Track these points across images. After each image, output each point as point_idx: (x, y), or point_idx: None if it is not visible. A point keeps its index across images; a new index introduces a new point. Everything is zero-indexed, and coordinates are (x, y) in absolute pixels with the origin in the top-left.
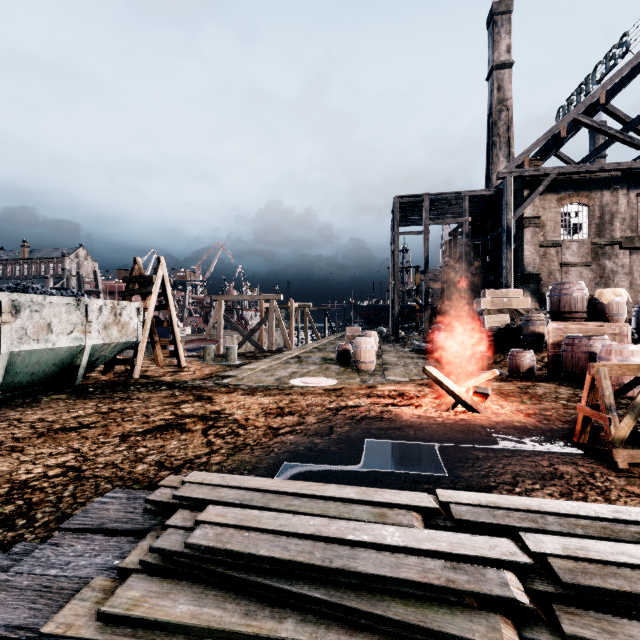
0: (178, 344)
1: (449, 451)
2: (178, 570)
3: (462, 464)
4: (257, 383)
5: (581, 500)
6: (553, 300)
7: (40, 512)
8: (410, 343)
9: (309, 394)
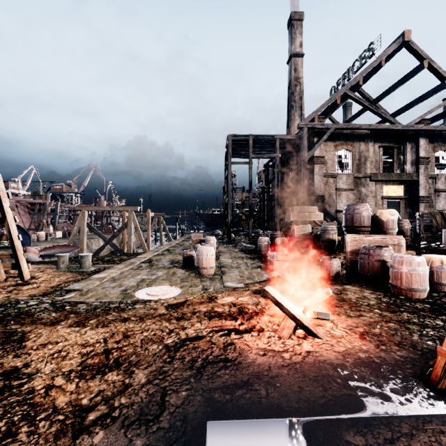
0: (20, 258)
1: (319, 440)
2: None
3: None
4: (100, 298)
5: None
6: (348, 217)
7: None
8: (239, 245)
9: (149, 318)
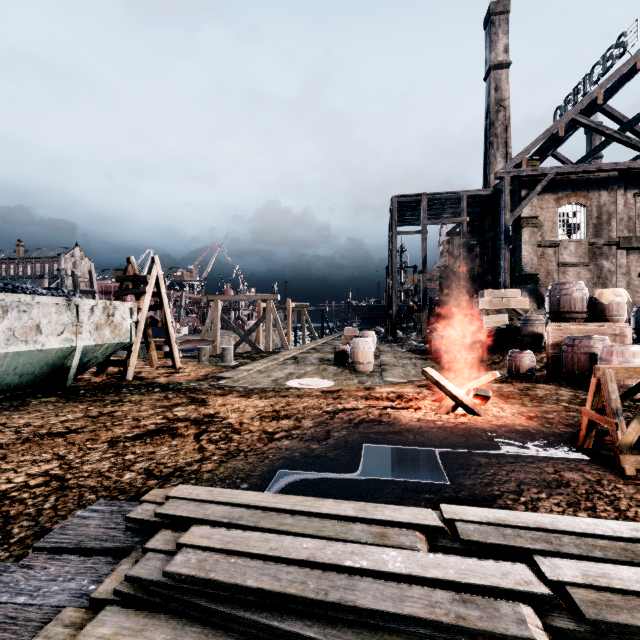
0: (173, 345)
1: (450, 457)
2: (156, 602)
3: (464, 471)
4: (253, 385)
5: (590, 510)
6: (552, 300)
7: (17, 526)
8: (408, 343)
9: (306, 396)
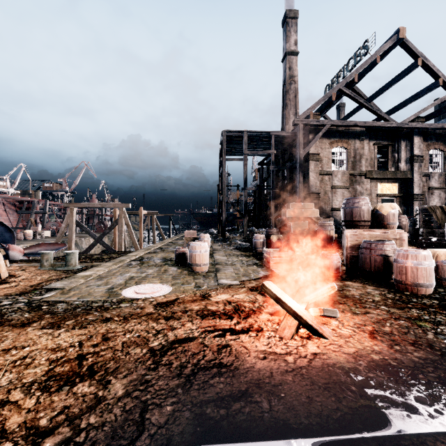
0: None
1: None
2: None
3: None
4: (83, 297)
5: None
6: (347, 211)
7: None
8: (234, 242)
9: (134, 318)
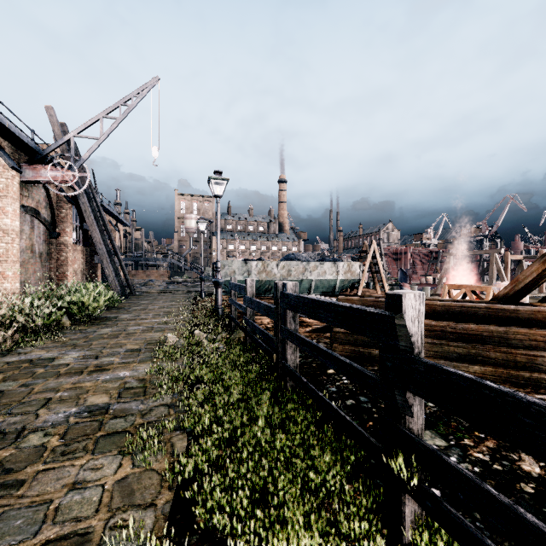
0: (384, 282)
1: None
2: None
3: None
4: None
5: None
6: None
7: None
8: None
9: None
